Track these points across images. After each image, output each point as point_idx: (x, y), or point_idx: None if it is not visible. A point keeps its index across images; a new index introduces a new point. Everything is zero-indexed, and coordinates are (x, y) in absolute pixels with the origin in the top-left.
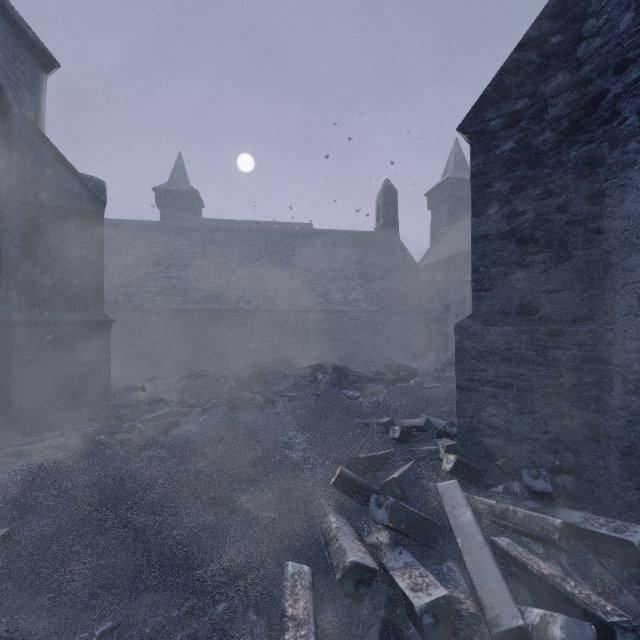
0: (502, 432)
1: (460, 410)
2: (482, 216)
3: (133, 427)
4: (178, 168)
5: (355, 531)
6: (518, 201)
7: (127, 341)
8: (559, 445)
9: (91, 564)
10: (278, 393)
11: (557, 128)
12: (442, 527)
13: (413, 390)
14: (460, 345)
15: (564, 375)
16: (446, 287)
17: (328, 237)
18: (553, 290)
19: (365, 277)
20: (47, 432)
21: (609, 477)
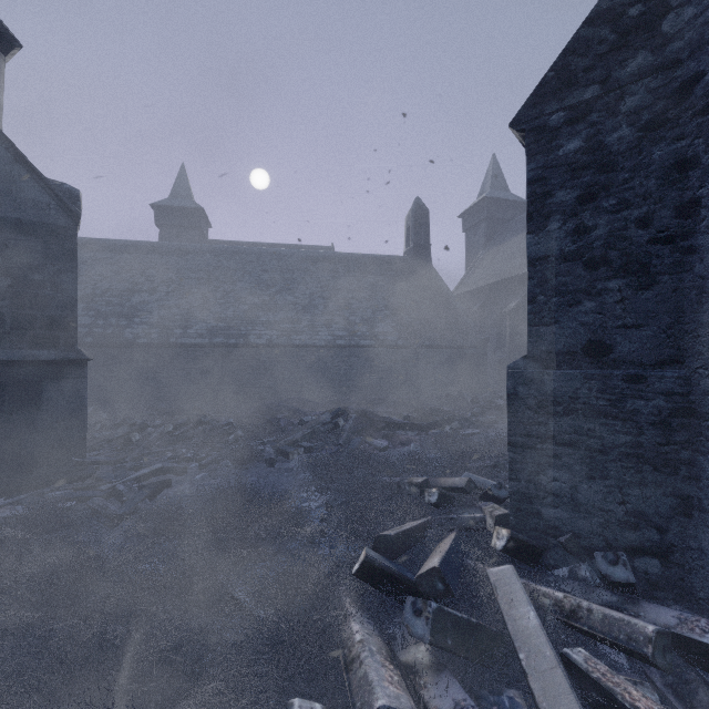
0: (566, 501)
1: (513, 472)
2: (541, 232)
3: (113, 489)
4: (181, 182)
5: (385, 643)
6: (586, 214)
7: (117, 381)
8: (639, 519)
9: (16, 708)
10: (292, 443)
11: (636, 122)
12: (498, 634)
13: (450, 438)
14: (513, 392)
15: (646, 432)
16: (483, 319)
17: (352, 262)
18: (631, 325)
19: (393, 307)
20: (2, 498)
21: (705, 562)
